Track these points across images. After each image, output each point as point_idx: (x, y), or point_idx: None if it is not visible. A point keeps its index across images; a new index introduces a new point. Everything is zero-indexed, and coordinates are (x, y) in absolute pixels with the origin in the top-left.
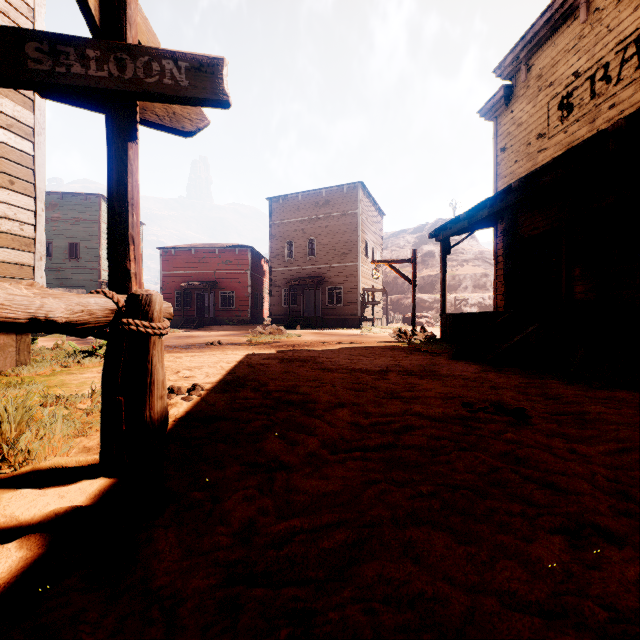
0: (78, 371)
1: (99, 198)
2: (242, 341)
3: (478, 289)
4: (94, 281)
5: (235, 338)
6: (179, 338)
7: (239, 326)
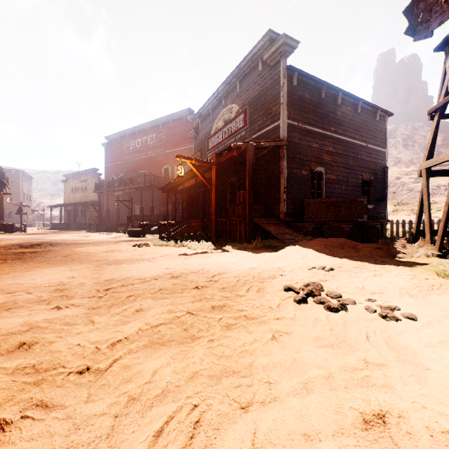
0: None
1: None
2: None
3: None
4: None
5: None
6: None
7: None
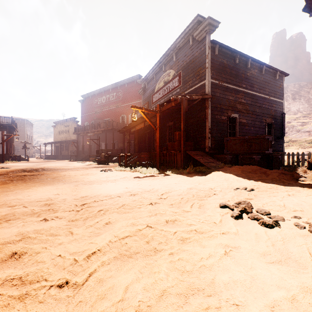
0: None
1: None
2: None
3: None
4: None
5: None
6: None
7: None
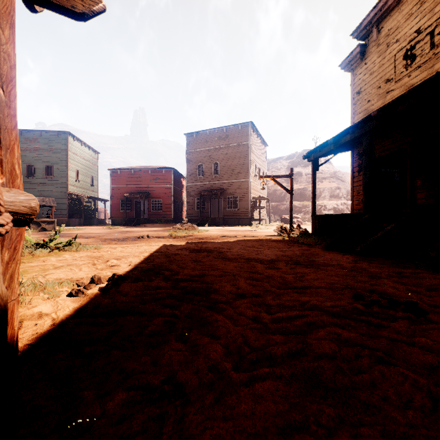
0: (28, 260)
1: (67, 134)
2: (165, 235)
3: (333, 198)
4: (63, 192)
5: (160, 233)
6: (120, 233)
7: (165, 224)
